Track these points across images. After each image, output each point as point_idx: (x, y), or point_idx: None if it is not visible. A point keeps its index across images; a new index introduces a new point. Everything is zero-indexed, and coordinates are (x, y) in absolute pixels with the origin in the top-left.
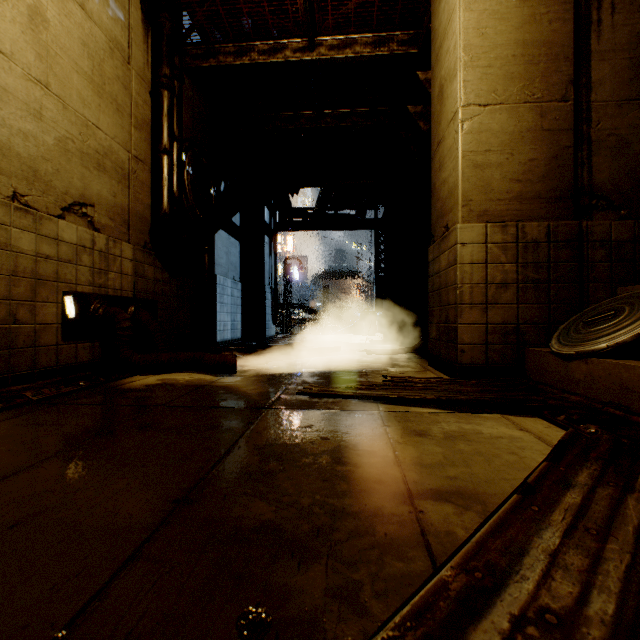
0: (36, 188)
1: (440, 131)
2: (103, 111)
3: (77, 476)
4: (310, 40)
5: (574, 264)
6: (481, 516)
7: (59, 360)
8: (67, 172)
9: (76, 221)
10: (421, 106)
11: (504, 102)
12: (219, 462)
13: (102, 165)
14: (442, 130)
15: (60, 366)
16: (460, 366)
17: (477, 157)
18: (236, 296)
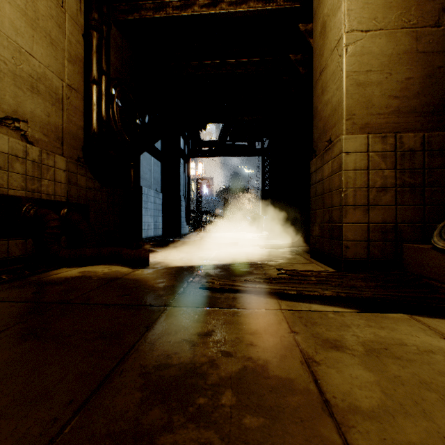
0: None
1: (323, 61)
2: (37, 42)
3: None
4: None
5: None
6: None
7: None
8: None
9: (8, 133)
10: (300, 55)
11: (383, 28)
12: (83, 406)
13: (36, 88)
14: (325, 60)
15: None
16: (345, 260)
17: (359, 76)
18: (158, 203)
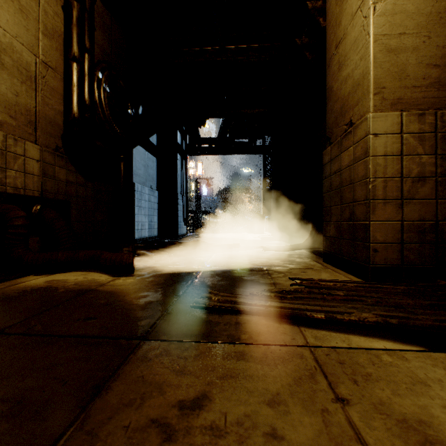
0: None
1: (340, 31)
2: (0, 5)
3: None
4: None
5: None
6: None
7: None
8: None
9: None
10: (307, 39)
11: None
12: None
13: None
14: (343, 28)
15: None
16: (372, 267)
17: (390, 41)
18: (153, 202)
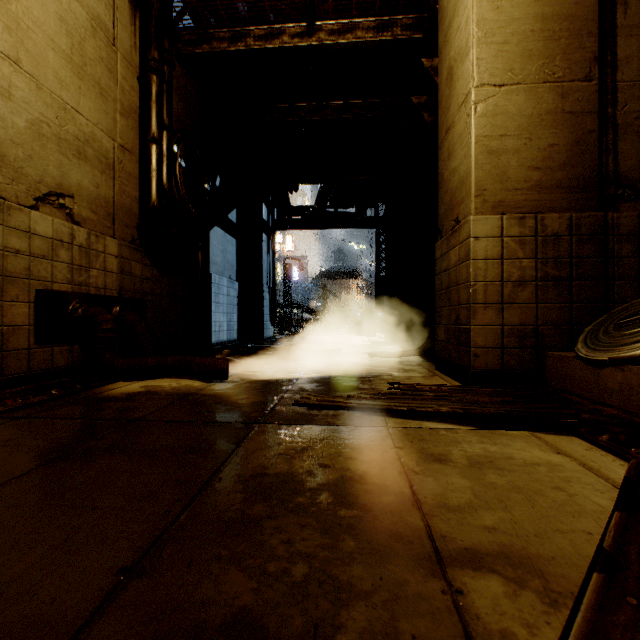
0: (4, 175)
1: (449, 117)
2: (84, 94)
3: (3, 526)
4: (309, 24)
5: (599, 260)
6: (544, 600)
7: (31, 365)
8: (41, 159)
9: (52, 213)
10: (425, 96)
11: (521, 82)
12: (191, 503)
13: (83, 153)
14: (451, 115)
15: (32, 372)
16: (473, 372)
17: (492, 142)
18: (232, 296)
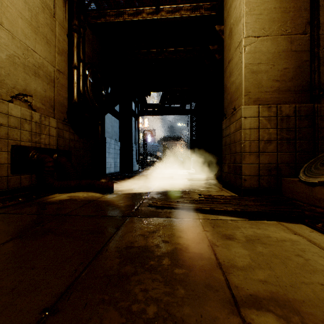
0: None
1: (230, 54)
2: (38, 42)
3: None
4: (156, 7)
5: (310, 129)
6: None
7: (9, 185)
8: (14, 75)
9: (20, 104)
10: (216, 46)
11: (269, 35)
12: (89, 264)
13: (37, 73)
14: (231, 54)
15: (9, 189)
16: (243, 188)
17: (253, 67)
18: (117, 149)
